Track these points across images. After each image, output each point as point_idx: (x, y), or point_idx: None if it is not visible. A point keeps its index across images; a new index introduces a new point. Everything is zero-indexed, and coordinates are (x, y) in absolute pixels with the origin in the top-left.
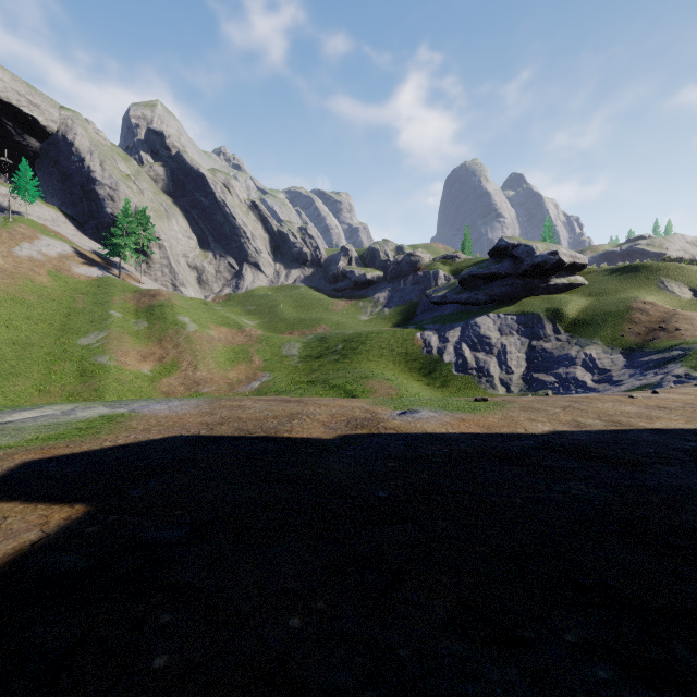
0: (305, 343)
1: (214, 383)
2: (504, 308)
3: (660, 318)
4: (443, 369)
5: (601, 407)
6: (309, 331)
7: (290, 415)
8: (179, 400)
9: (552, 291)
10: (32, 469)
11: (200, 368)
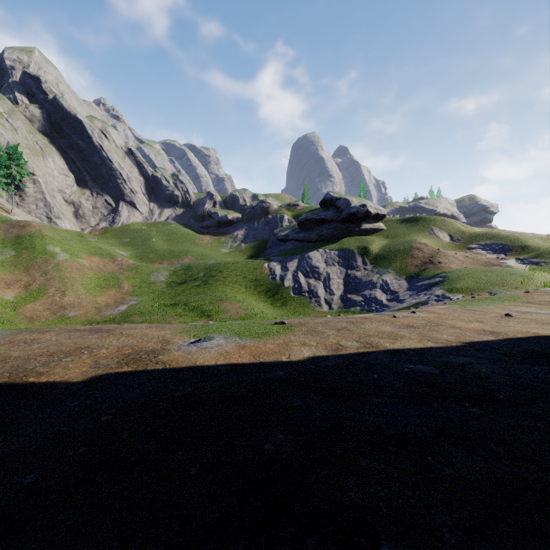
0: (172, 271)
1: (81, 308)
2: (330, 245)
3: (430, 255)
4: (284, 292)
5: (367, 328)
6: (177, 261)
7: (73, 350)
8: None
9: (363, 233)
10: None
11: (68, 294)
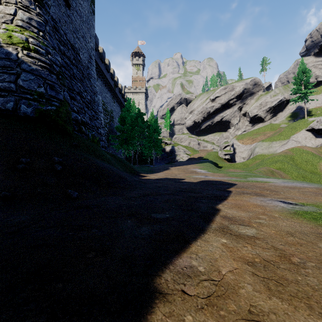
0: None
1: None
2: None
3: None
4: None
5: None
6: None
7: (271, 190)
8: (314, 185)
9: None
10: (214, 181)
11: None
